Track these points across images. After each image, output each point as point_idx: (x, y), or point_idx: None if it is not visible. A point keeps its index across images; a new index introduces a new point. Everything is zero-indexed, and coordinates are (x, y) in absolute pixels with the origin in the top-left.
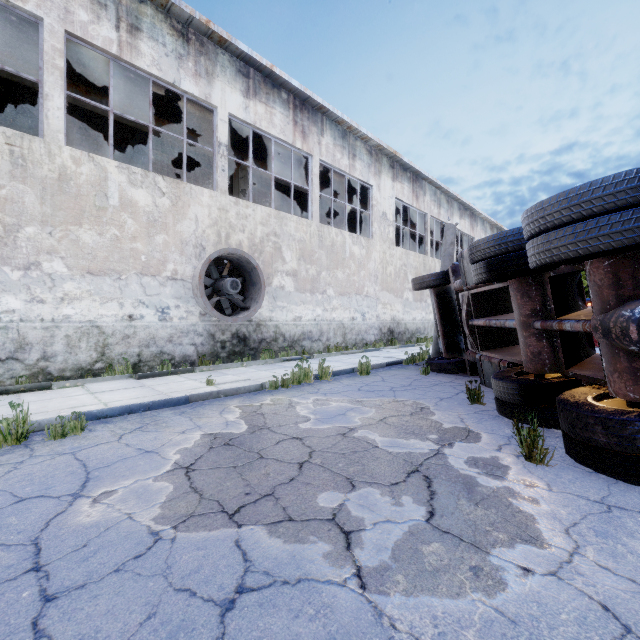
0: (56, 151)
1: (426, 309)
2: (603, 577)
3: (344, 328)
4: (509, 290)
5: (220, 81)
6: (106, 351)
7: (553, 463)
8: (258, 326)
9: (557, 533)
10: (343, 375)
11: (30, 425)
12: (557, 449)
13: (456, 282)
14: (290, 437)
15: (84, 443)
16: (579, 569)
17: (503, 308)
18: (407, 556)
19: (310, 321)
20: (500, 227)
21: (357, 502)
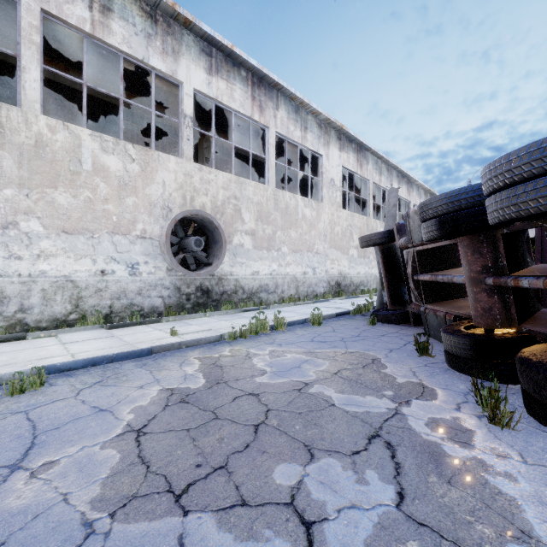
0: (33, 120)
1: (369, 264)
2: None
3: (297, 281)
4: (452, 247)
5: (185, 59)
6: (80, 303)
7: (518, 426)
8: (220, 280)
9: None
10: (297, 325)
11: None
12: (517, 408)
13: (401, 240)
14: (246, 393)
15: (41, 400)
16: None
17: (446, 264)
18: None
19: (266, 275)
20: (433, 192)
21: (317, 478)
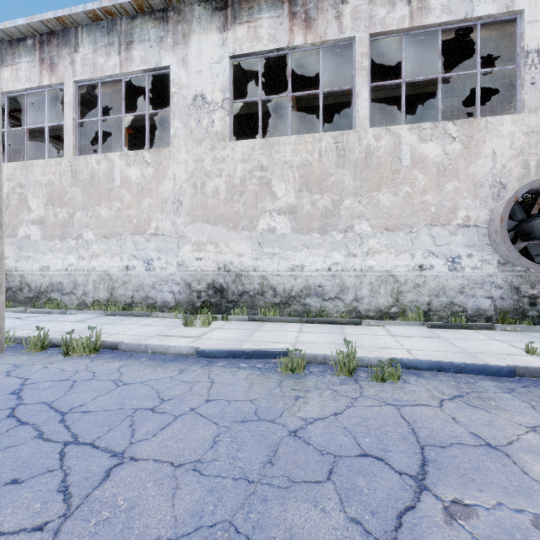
0: (363, 135)
1: None
2: None
3: None
4: None
5: None
6: (399, 298)
7: None
8: None
9: None
10: None
11: (356, 361)
12: None
13: None
14: None
15: (403, 396)
16: None
17: None
18: None
19: None
20: None
21: None
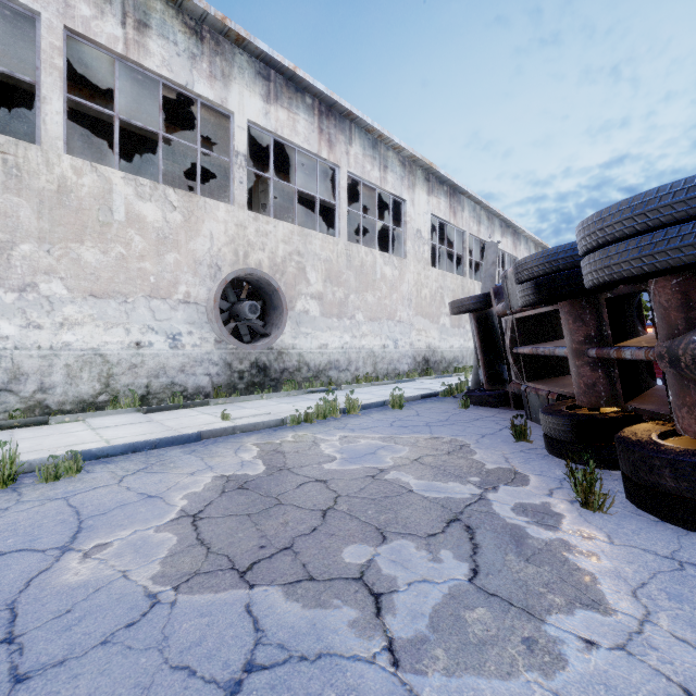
0: (55, 160)
1: (464, 336)
2: (681, 652)
3: (375, 357)
4: (558, 314)
5: (238, 84)
6: (111, 382)
7: (613, 510)
8: (280, 354)
9: (623, 596)
10: (373, 409)
11: (19, 466)
12: (616, 494)
13: (499, 305)
14: (313, 479)
15: (79, 486)
16: (652, 642)
17: (551, 334)
18: (447, 625)
19: (337, 349)
20: (545, 246)
21: (389, 557)
